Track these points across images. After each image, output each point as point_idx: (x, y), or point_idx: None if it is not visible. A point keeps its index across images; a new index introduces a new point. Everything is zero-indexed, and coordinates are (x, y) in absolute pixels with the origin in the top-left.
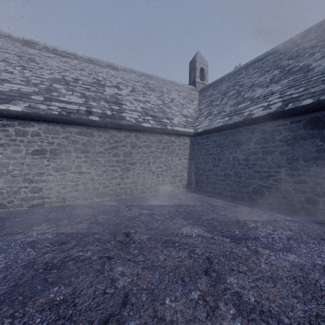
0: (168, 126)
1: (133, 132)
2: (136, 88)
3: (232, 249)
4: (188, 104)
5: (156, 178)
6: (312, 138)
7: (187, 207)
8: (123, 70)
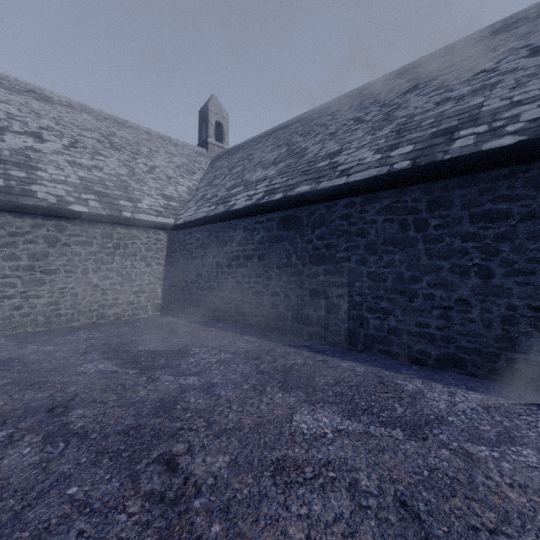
0: (125, 212)
1: (51, 219)
2: (82, 142)
3: (127, 380)
4: (180, 179)
5: (100, 296)
6: (283, 241)
7: (130, 337)
8: (65, 104)
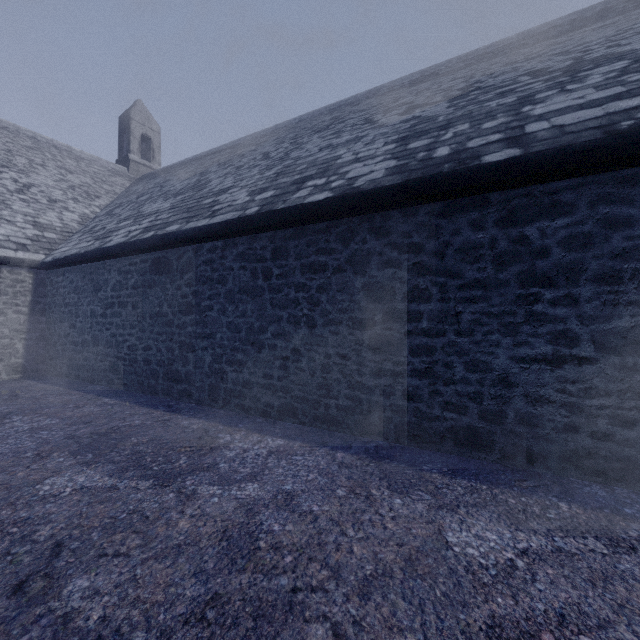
0: None
1: None
2: None
3: None
4: (72, 203)
5: None
6: (155, 286)
7: None
8: None
